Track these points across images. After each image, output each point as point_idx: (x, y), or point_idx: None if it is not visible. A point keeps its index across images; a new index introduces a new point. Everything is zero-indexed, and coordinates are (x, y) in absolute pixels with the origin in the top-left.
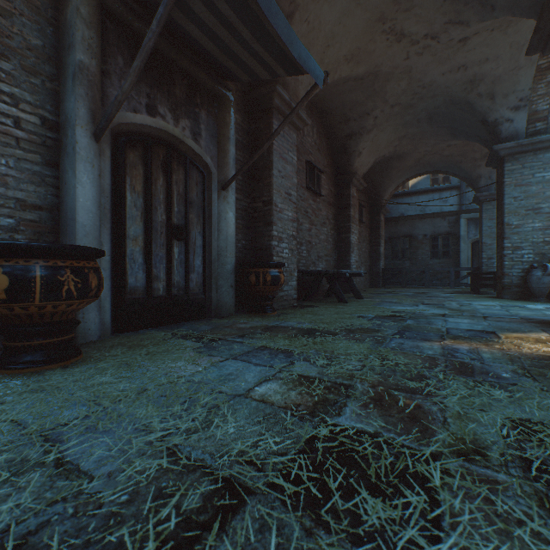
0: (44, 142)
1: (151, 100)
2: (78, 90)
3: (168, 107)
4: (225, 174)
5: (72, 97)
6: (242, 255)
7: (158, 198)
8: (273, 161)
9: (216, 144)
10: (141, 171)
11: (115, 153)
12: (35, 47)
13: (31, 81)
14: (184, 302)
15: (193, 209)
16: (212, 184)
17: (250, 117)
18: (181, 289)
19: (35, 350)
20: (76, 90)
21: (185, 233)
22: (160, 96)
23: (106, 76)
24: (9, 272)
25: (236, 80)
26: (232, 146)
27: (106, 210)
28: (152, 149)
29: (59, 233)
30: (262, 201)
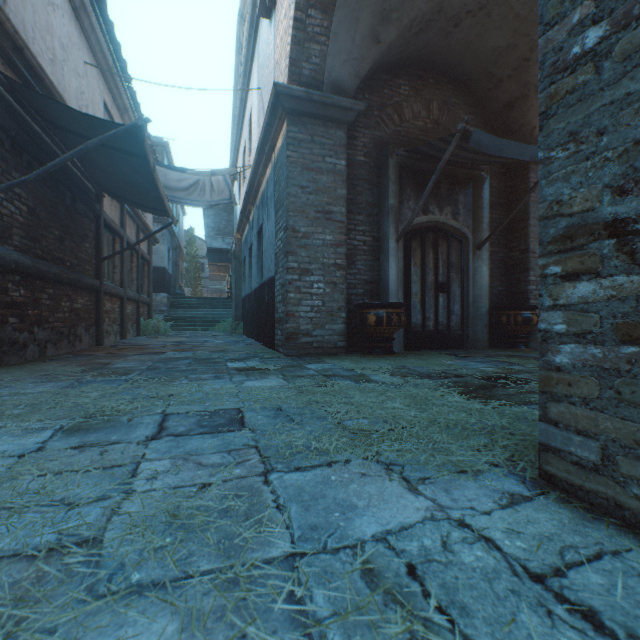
0: (373, 249)
1: (425, 205)
2: (390, 220)
3: (435, 205)
4: (479, 237)
5: (387, 224)
6: (498, 300)
7: (429, 266)
8: (529, 212)
9: (471, 216)
10: (419, 252)
11: (405, 245)
12: (370, 203)
13: (369, 220)
14: (446, 335)
15: (453, 269)
16: (468, 247)
17: (506, 176)
18: (444, 326)
19: (380, 348)
20: (389, 221)
21: (446, 287)
22: (430, 200)
23: (401, 203)
24: (375, 315)
25: (487, 165)
26: (485, 213)
27: (401, 280)
28: (425, 236)
29: (379, 294)
30: (518, 250)
